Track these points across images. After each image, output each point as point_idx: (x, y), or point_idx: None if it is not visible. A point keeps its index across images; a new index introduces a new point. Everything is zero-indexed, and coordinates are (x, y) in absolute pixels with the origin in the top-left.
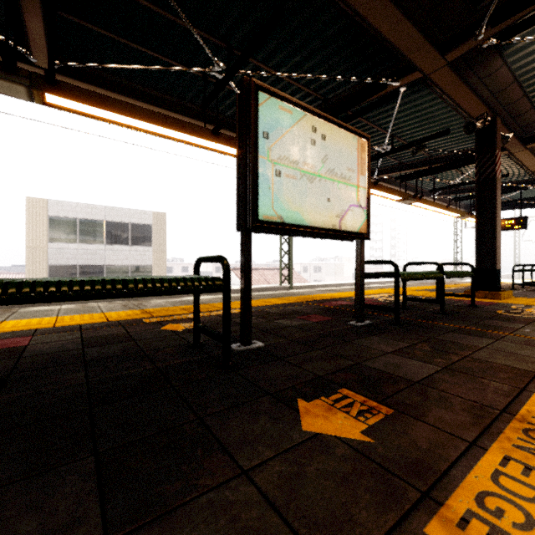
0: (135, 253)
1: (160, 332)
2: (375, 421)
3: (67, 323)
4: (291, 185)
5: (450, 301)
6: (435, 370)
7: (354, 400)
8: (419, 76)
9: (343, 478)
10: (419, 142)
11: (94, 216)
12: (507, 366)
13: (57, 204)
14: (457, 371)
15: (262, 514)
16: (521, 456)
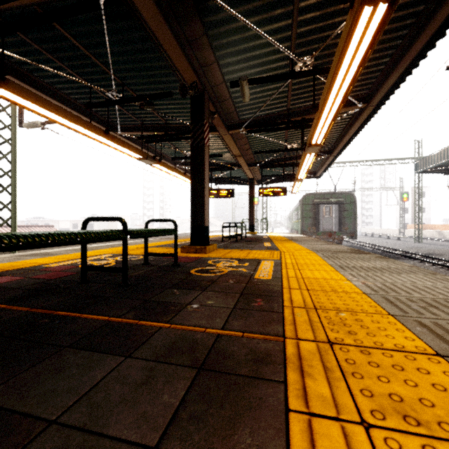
0: None
1: None
2: None
3: None
4: None
5: (163, 259)
6: None
7: None
8: None
9: None
10: (147, 98)
11: None
12: None
13: None
14: None
15: None
16: None
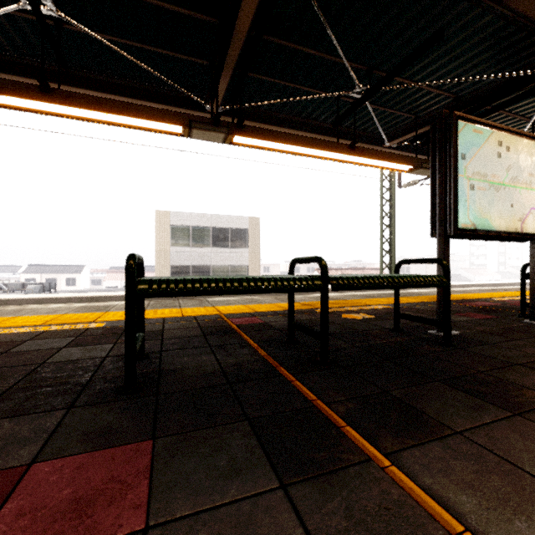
0: (234, 255)
1: (345, 319)
2: None
3: (261, 310)
4: (481, 196)
5: None
6: None
7: None
8: None
9: None
10: None
11: (203, 223)
12: None
13: (176, 215)
14: None
15: None
16: None
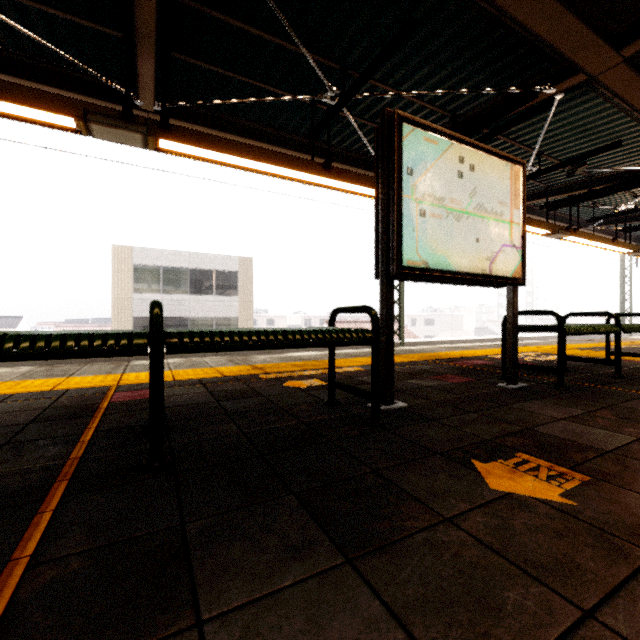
0: (220, 304)
1: (284, 388)
2: (572, 486)
3: (185, 377)
4: (436, 226)
5: (624, 362)
6: (630, 440)
7: (537, 465)
8: (582, 79)
9: (556, 533)
10: (576, 160)
11: (178, 263)
12: None
13: (141, 251)
14: None
15: (483, 554)
16: None
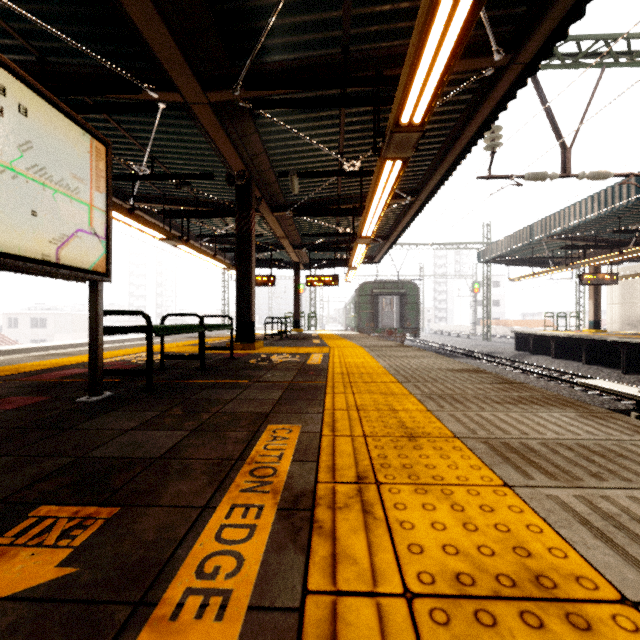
0: None
1: None
2: (88, 536)
3: None
4: None
5: (213, 355)
6: (184, 436)
7: (57, 519)
8: (180, 100)
9: None
10: (184, 177)
11: None
12: (249, 413)
13: None
14: (206, 430)
15: None
16: (244, 498)
